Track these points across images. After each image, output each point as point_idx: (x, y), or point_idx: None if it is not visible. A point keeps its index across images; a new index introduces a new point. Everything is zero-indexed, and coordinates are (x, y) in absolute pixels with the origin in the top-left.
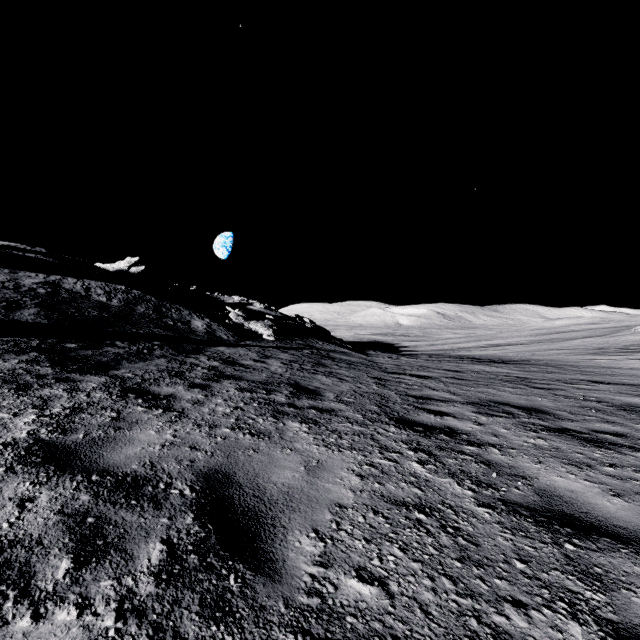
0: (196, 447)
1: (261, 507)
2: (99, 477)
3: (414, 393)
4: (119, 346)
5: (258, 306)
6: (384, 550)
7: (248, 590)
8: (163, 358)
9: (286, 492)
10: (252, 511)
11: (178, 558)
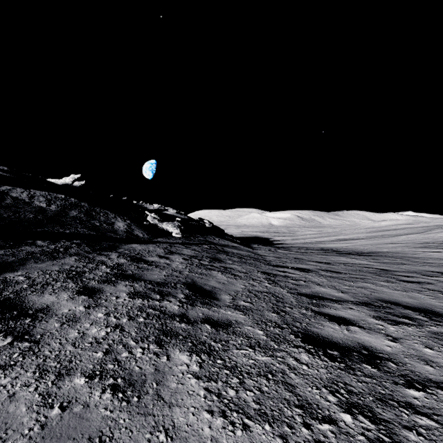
0: None
1: None
2: None
3: (304, 290)
4: (38, 245)
5: (172, 211)
6: None
7: None
8: (75, 256)
9: None
10: None
11: None
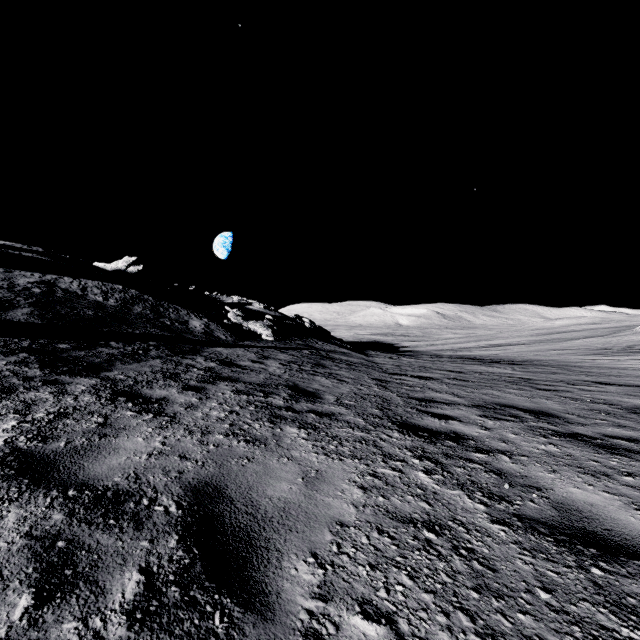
0: (186, 456)
1: (254, 526)
2: (76, 492)
3: (417, 395)
4: (113, 346)
5: (257, 306)
6: (391, 578)
7: (235, 632)
8: (158, 359)
9: (282, 508)
10: (244, 531)
11: (156, 591)
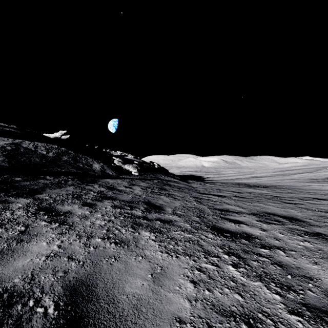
0: (72, 257)
1: (112, 327)
2: None
3: (218, 207)
4: (48, 179)
5: (130, 156)
6: None
7: None
8: (72, 186)
9: (135, 305)
10: None
11: None
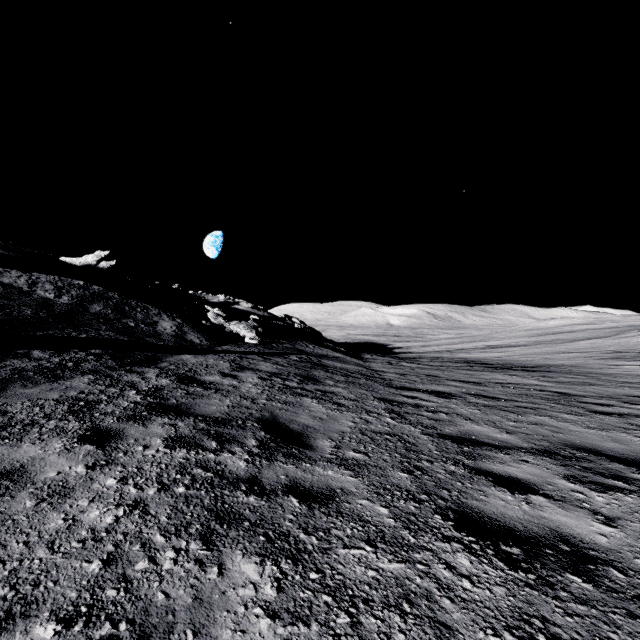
0: None
1: None
2: None
3: (448, 430)
4: (33, 357)
5: (245, 305)
6: None
7: None
8: (90, 375)
9: None
10: None
11: None
